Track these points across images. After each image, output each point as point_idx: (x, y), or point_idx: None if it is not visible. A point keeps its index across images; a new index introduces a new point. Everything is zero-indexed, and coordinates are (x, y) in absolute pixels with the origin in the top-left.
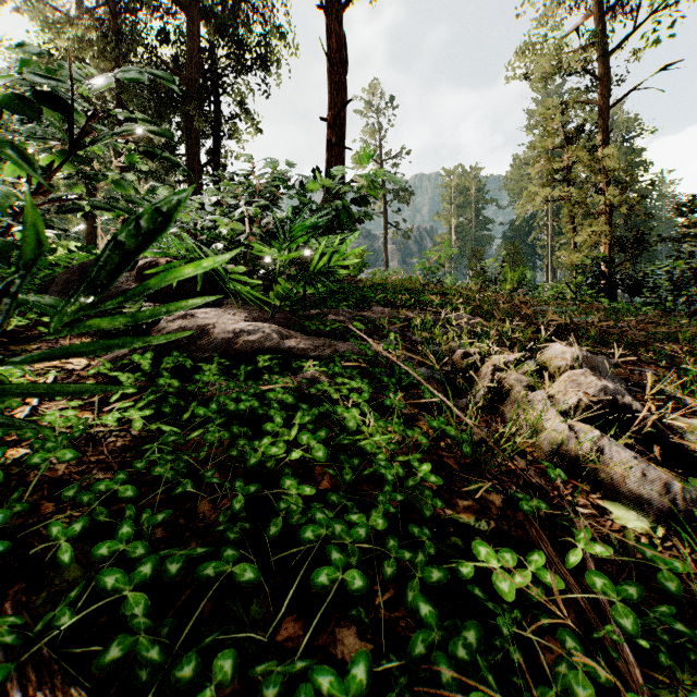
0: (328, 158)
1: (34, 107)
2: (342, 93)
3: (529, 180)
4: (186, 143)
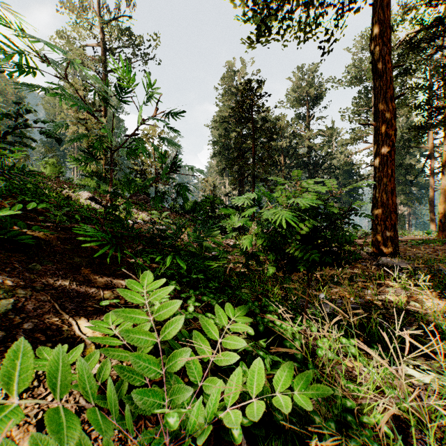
0: None
1: None
2: None
3: (62, 109)
4: None
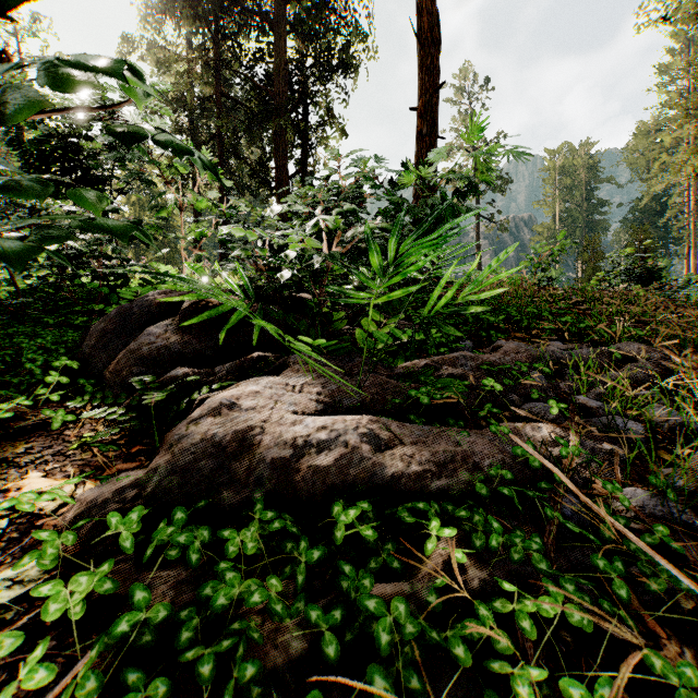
0: (418, 151)
1: None
2: (434, 76)
3: (661, 148)
4: (276, 156)
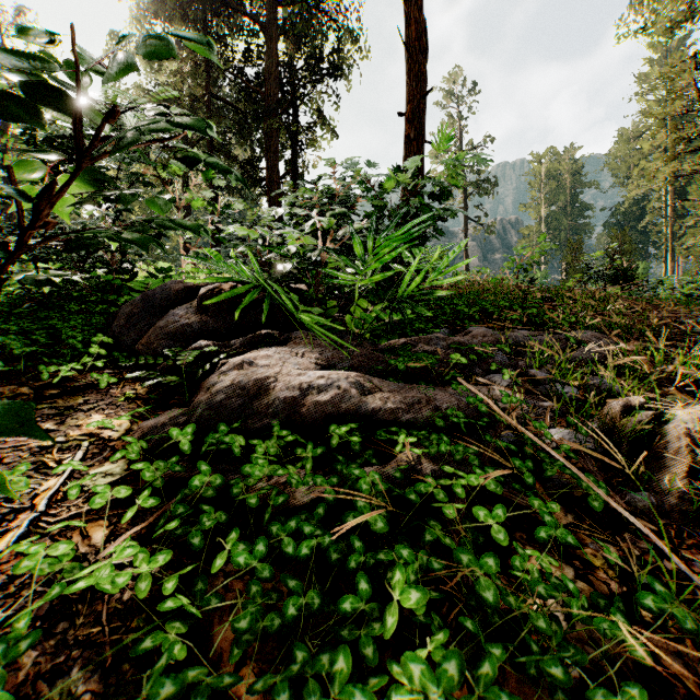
0: (405, 155)
1: (30, 108)
2: (421, 83)
3: (641, 155)
4: (267, 156)
